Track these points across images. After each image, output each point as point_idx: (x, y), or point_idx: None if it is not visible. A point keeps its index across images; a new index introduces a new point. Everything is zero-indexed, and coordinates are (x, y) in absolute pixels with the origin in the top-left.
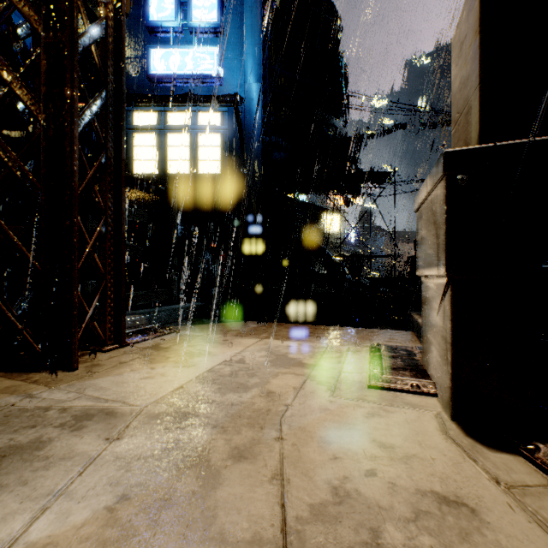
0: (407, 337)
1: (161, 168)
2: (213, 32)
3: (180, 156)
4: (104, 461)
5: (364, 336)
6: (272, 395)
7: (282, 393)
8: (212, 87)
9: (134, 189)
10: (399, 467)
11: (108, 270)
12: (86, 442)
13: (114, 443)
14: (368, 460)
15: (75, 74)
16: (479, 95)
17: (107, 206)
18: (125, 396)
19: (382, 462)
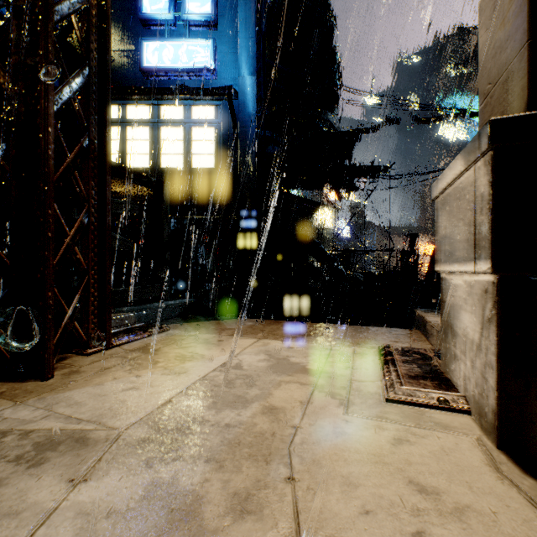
0: (414, 337)
1: (154, 162)
2: (207, 26)
3: (173, 150)
4: (61, 520)
5: (368, 335)
6: (276, 412)
7: (288, 409)
8: (206, 81)
9: (127, 183)
10: (454, 527)
11: (91, 264)
12: (44, 486)
13: (78, 488)
14: (410, 515)
15: (50, 42)
16: (527, 54)
17: (90, 195)
18: (102, 415)
19: (429, 519)
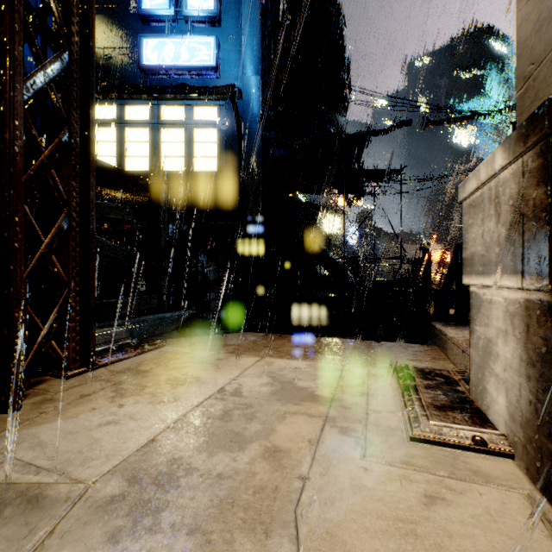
0: (433, 354)
1: (154, 165)
2: (210, 22)
3: (174, 152)
4: None
5: (382, 352)
6: (280, 455)
7: (294, 452)
8: (209, 80)
9: (125, 187)
10: None
11: (71, 275)
12: None
13: None
14: None
15: (17, 17)
16: None
17: (70, 196)
18: (68, 461)
19: None
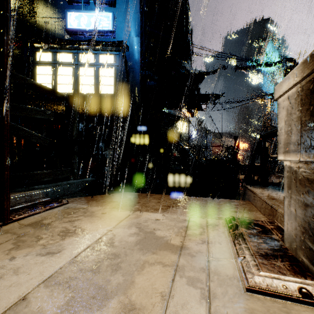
0: (248, 207)
1: (75, 89)
2: (109, 4)
3: (87, 82)
4: None
5: (215, 206)
6: None
7: (147, 310)
8: (108, 39)
9: (57, 102)
10: None
11: None
12: None
13: None
14: None
15: None
16: None
17: None
18: None
19: None
